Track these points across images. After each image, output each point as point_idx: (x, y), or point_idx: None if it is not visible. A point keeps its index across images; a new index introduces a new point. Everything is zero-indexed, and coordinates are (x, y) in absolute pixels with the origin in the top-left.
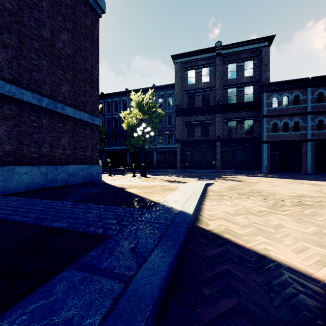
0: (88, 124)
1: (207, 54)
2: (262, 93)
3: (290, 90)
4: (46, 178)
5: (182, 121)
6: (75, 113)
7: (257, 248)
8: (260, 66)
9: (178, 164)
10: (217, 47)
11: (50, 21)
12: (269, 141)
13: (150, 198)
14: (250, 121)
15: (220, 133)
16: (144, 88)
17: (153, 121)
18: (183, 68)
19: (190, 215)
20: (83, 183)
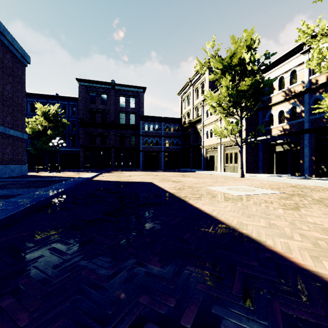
0: (20, 138)
1: (105, 85)
2: (140, 120)
3: (154, 122)
4: (2, 172)
5: (85, 131)
6: (14, 133)
7: (103, 180)
8: (139, 103)
9: (81, 164)
10: (112, 83)
11: (2, 81)
12: (143, 150)
13: (74, 177)
14: (133, 137)
15: (114, 143)
16: (46, 94)
17: (58, 129)
18: (86, 90)
19: (90, 177)
20: (19, 176)
